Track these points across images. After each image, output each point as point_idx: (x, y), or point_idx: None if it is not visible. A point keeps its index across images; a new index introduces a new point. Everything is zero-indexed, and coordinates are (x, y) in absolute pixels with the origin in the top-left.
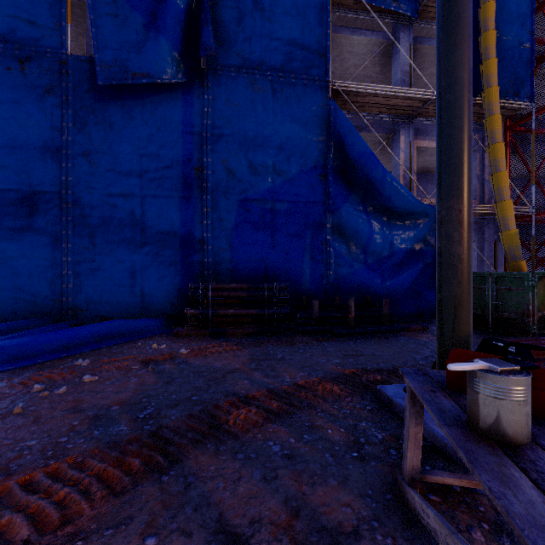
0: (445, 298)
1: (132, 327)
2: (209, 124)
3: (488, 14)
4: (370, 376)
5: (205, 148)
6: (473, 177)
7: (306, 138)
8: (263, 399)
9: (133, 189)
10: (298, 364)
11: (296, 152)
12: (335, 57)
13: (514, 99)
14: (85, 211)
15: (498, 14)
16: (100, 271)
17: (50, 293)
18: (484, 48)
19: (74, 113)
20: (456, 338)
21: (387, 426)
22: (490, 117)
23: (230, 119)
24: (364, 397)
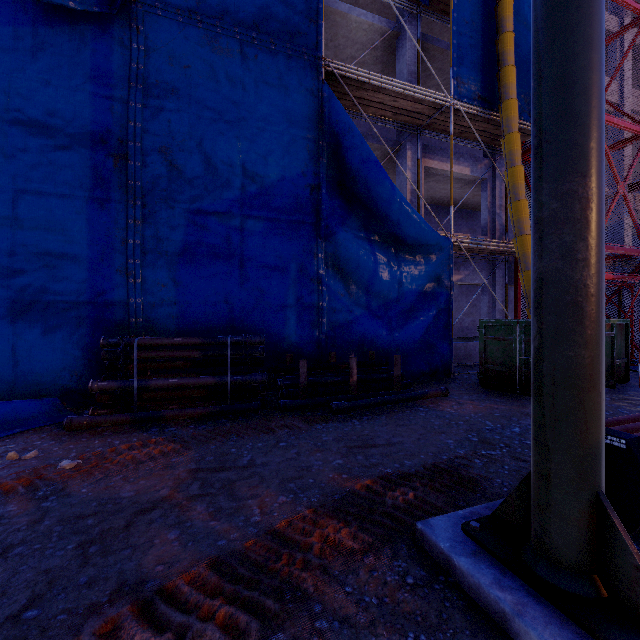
0: (559, 370)
1: None
2: (139, 89)
3: (506, 12)
4: (397, 495)
5: (133, 125)
6: (484, 209)
7: (290, 131)
8: (197, 598)
9: None
10: (277, 474)
11: (277, 149)
12: (328, 41)
13: (529, 120)
14: None
15: (514, 18)
16: None
17: None
18: (501, 53)
19: None
20: (581, 448)
21: (457, 638)
22: (508, 135)
23: (175, 87)
24: (396, 547)
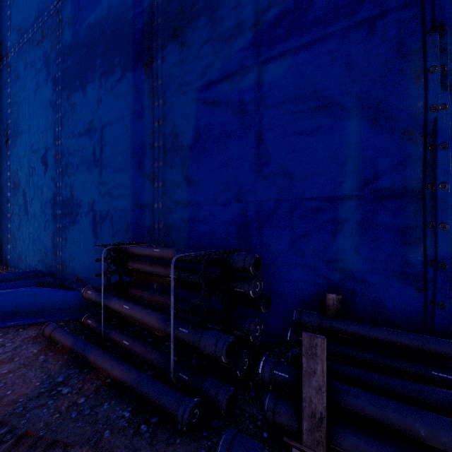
0: None
1: (38, 302)
2: None
3: None
4: None
5: (156, 25)
6: None
7: None
8: None
9: (95, 122)
10: None
11: None
12: None
13: None
14: (68, 160)
15: None
16: (76, 224)
17: (53, 246)
18: None
19: (63, 59)
20: None
21: None
22: None
23: None
24: None
